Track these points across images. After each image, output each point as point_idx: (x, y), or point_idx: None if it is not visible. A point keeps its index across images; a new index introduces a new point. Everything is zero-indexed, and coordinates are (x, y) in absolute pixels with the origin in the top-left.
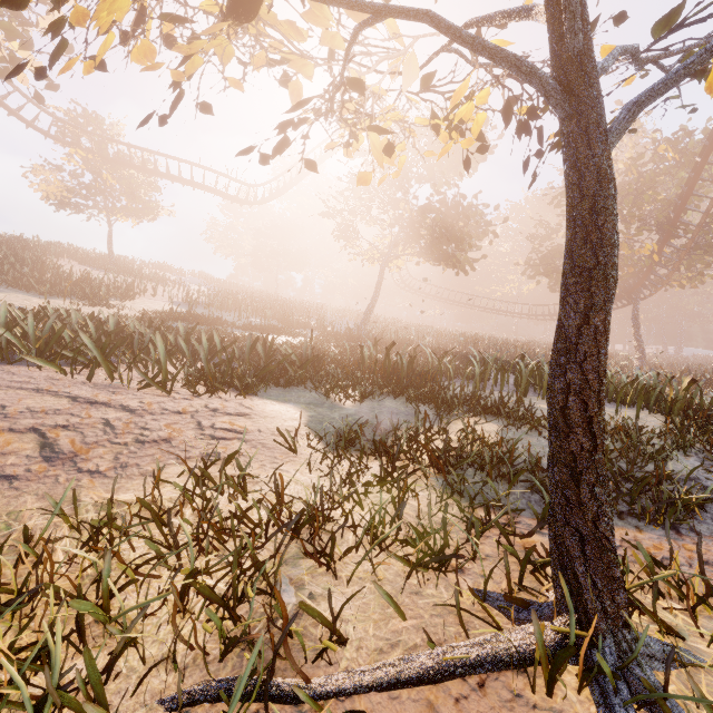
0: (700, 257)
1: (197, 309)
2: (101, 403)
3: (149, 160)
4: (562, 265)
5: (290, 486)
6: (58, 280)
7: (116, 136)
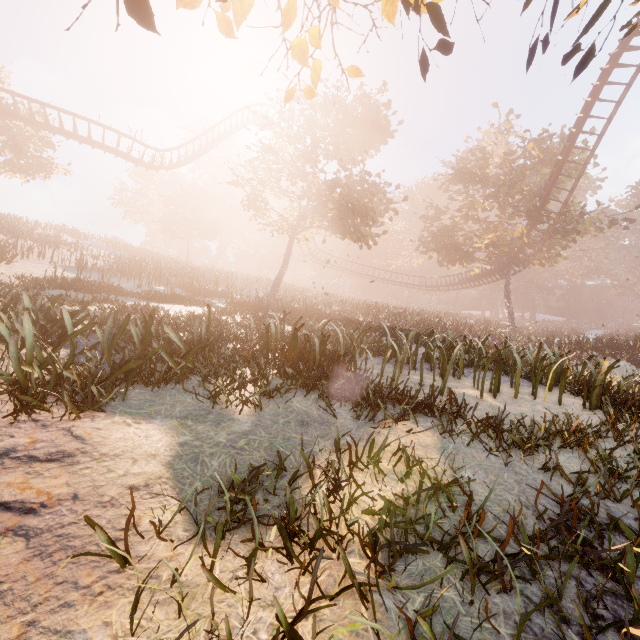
0: (557, 241)
1: (92, 274)
2: None
3: (40, 113)
4: (449, 243)
5: None
6: None
7: None
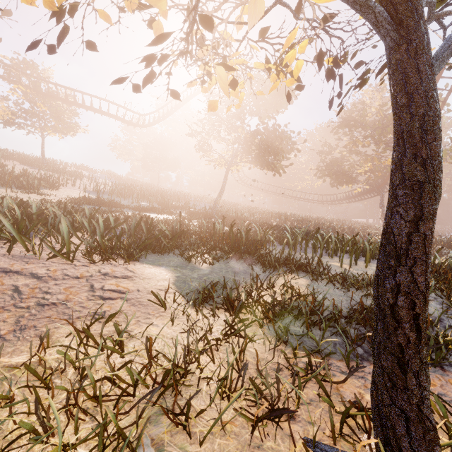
0: None
1: (103, 195)
2: (15, 272)
3: (71, 95)
4: (338, 170)
5: (158, 339)
6: (3, 175)
7: (47, 78)
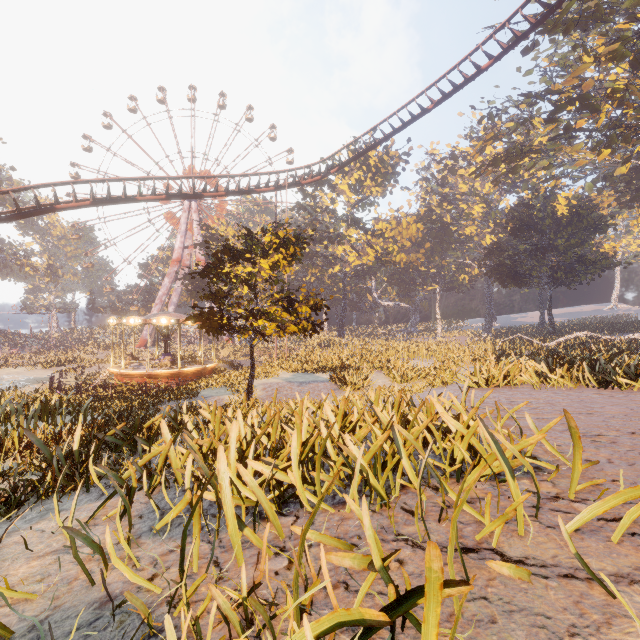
0: None
1: None
2: None
3: None
4: None
5: None
6: None
7: None
